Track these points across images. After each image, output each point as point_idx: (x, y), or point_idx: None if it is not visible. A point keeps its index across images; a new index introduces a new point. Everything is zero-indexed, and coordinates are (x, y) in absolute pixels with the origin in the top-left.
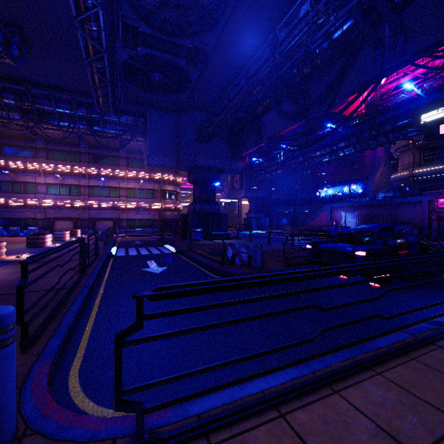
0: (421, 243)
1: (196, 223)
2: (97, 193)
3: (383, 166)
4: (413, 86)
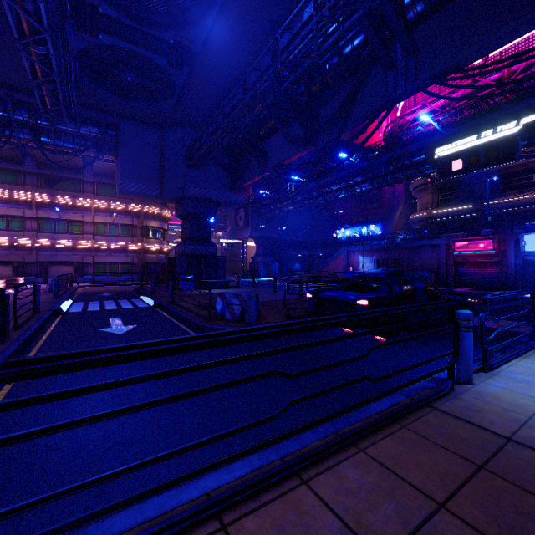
0: (429, 290)
1: (186, 268)
2: (50, 228)
3: (403, 205)
4: (430, 118)
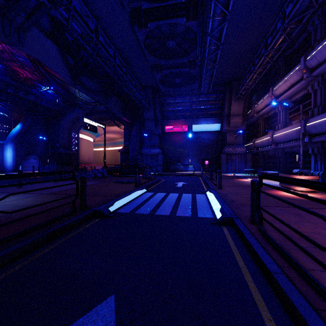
0: None
1: None
2: None
3: None
4: None
